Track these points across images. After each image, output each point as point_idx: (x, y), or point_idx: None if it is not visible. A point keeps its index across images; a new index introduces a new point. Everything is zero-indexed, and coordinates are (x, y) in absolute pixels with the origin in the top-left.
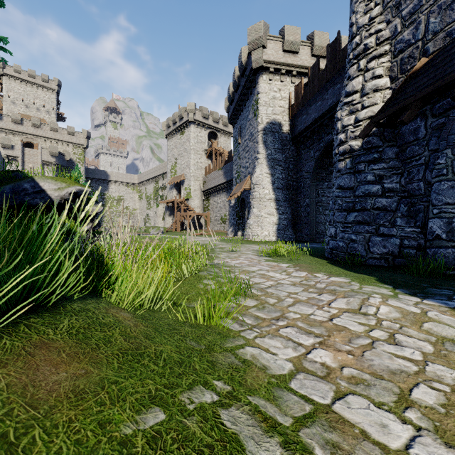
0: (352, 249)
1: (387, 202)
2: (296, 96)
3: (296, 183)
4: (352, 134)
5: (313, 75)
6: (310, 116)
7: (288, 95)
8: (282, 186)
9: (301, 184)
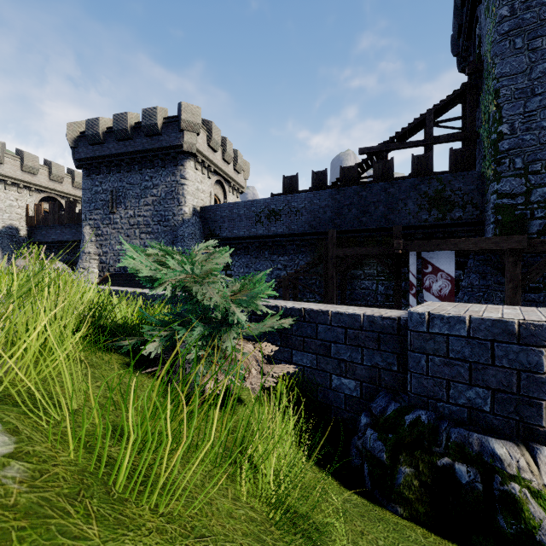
0: None
1: None
2: (36, 213)
3: None
4: None
5: (54, 210)
6: (50, 235)
7: (26, 205)
8: None
9: None
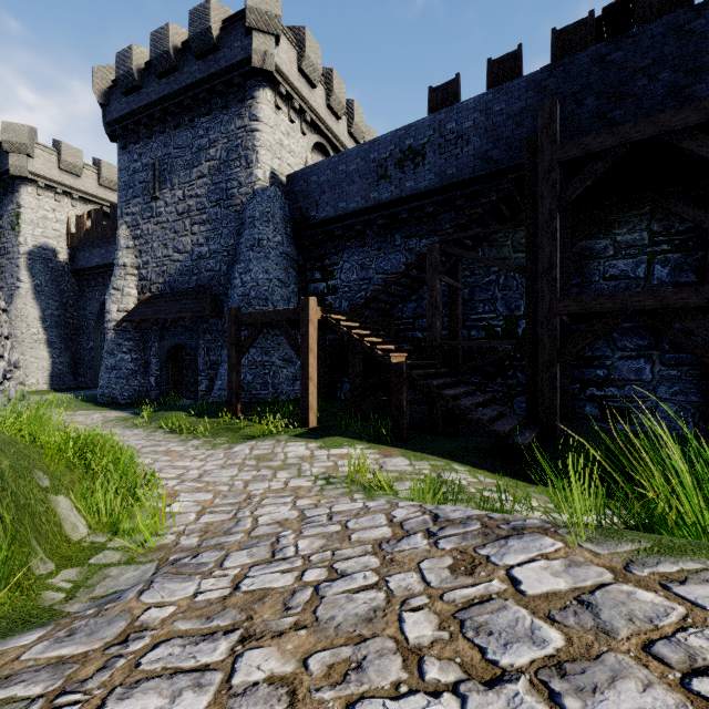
0: (113, 394)
1: (134, 365)
2: (78, 228)
3: (78, 322)
4: (116, 318)
5: (97, 220)
6: (94, 258)
7: (67, 219)
8: (58, 325)
9: (84, 324)
